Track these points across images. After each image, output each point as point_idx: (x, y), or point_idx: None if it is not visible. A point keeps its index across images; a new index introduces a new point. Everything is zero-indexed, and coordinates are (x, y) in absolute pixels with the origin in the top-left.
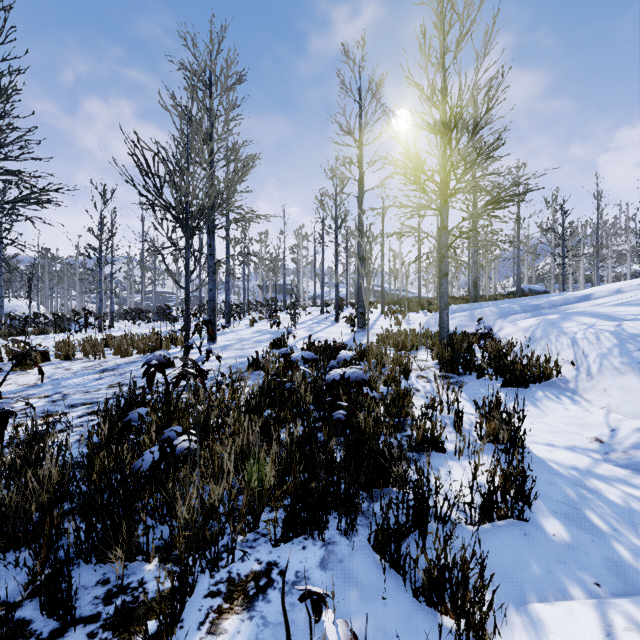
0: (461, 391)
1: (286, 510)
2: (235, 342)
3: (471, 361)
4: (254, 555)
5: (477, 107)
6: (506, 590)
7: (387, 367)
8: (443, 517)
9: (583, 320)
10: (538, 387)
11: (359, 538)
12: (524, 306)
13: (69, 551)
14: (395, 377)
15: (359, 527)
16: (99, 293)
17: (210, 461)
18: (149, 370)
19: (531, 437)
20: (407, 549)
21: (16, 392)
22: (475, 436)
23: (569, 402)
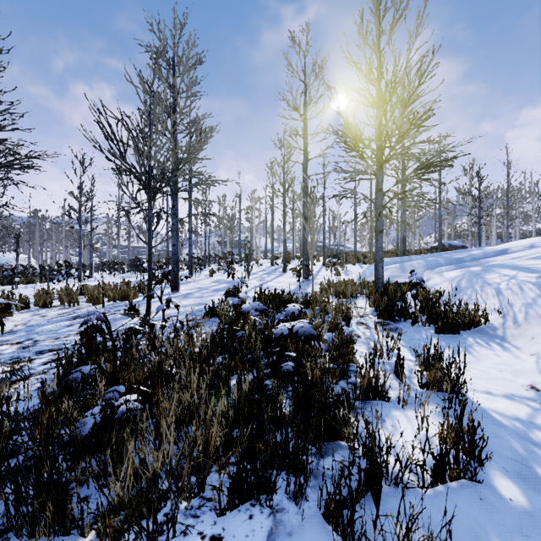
0: (400, 339)
1: (232, 476)
2: (195, 291)
3: (405, 309)
4: (197, 527)
5: (410, 82)
6: None
7: (330, 314)
8: (395, 479)
9: (504, 272)
10: (468, 334)
11: (308, 504)
12: (448, 259)
13: None
14: (338, 324)
15: (308, 489)
16: (79, 248)
17: (151, 426)
18: (87, 330)
19: (469, 384)
20: (362, 528)
21: None
22: (415, 383)
23: (499, 348)
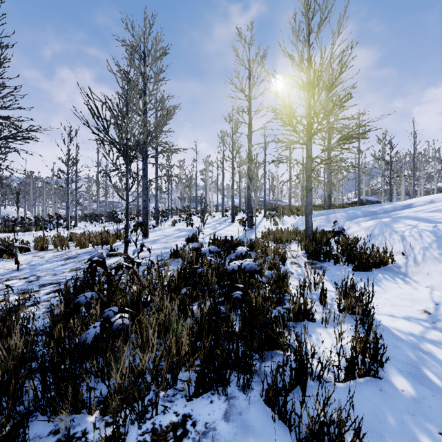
0: (324, 274)
1: (197, 372)
2: (161, 237)
3: (329, 252)
4: (173, 408)
5: (333, 71)
6: (370, 439)
7: (269, 256)
8: (317, 376)
9: (408, 222)
10: (378, 271)
11: (253, 393)
12: (365, 212)
13: (29, 406)
14: (276, 263)
15: (253, 384)
16: (67, 203)
17: (139, 335)
18: (92, 265)
19: (377, 309)
20: (292, 406)
21: (3, 275)
22: (336, 308)
23: (402, 282)
